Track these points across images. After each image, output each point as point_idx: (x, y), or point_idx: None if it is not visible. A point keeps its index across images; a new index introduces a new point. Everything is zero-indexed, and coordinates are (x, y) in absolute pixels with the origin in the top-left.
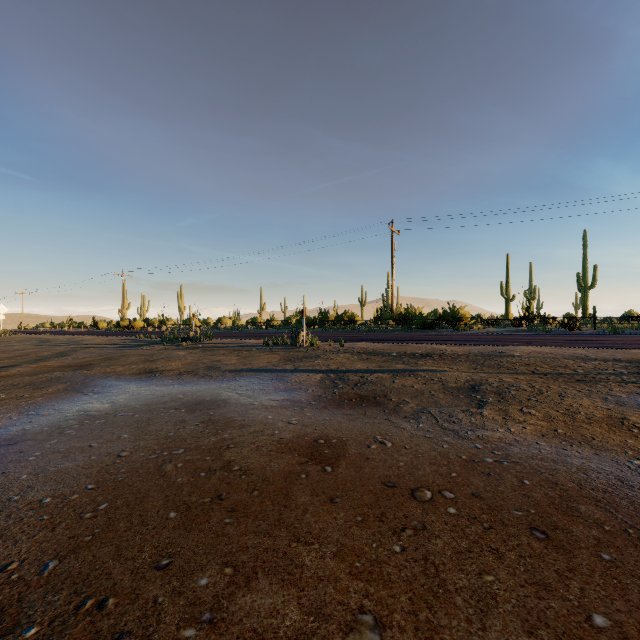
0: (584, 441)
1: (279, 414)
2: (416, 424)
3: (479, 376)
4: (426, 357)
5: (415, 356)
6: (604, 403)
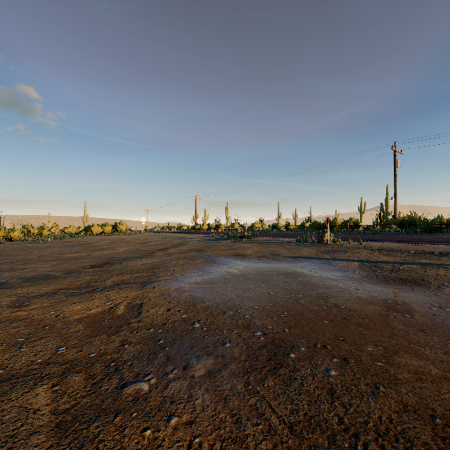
0: None
1: (345, 284)
2: None
3: None
4: (447, 255)
5: (435, 254)
6: None
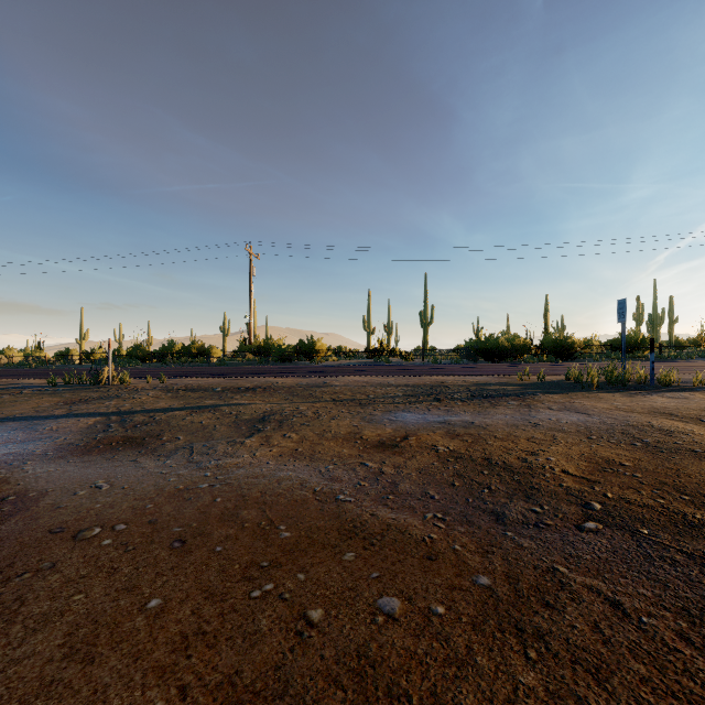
0: (310, 456)
1: None
2: (164, 461)
3: (281, 406)
4: (249, 391)
5: (239, 390)
6: (359, 422)
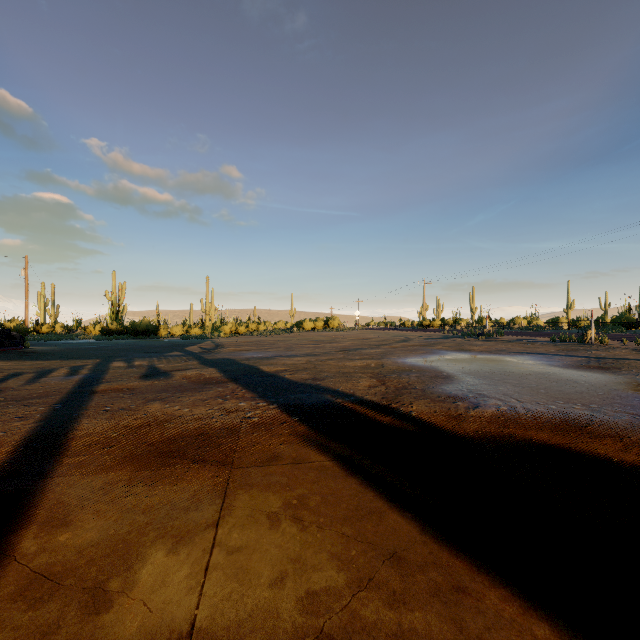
0: None
1: (535, 366)
2: (617, 375)
3: None
4: None
5: None
6: None
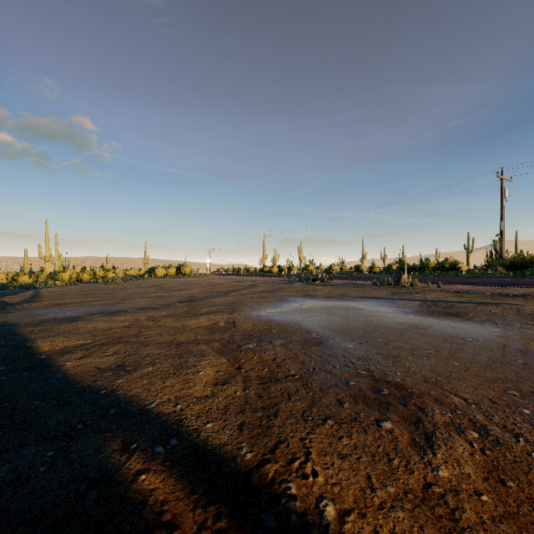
0: None
1: (394, 315)
2: (480, 324)
3: None
4: (518, 296)
5: (508, 295)
6: None
